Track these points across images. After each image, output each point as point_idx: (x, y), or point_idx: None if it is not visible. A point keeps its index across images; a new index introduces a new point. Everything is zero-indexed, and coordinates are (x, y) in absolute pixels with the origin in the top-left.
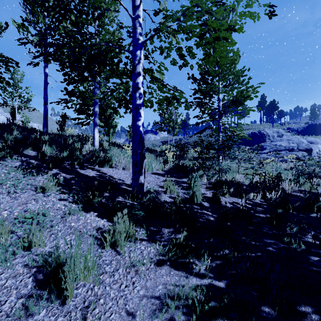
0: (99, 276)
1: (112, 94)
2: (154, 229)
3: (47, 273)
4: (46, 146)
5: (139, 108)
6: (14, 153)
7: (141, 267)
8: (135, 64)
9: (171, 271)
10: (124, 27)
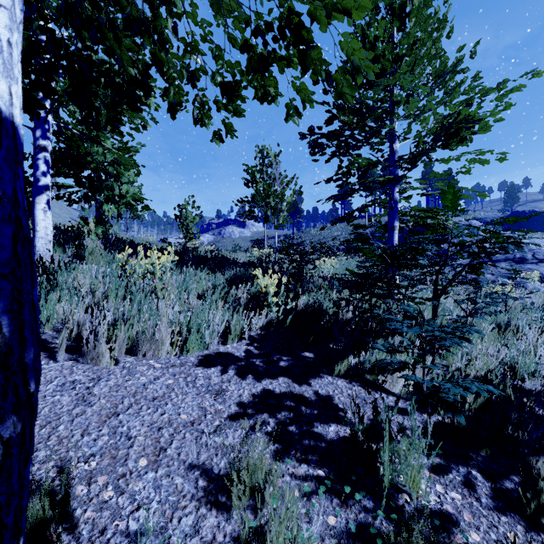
0: None
1: None
2: None
3: None
4: None
5: None
6: None
7: None
8: None
9: None
10: None
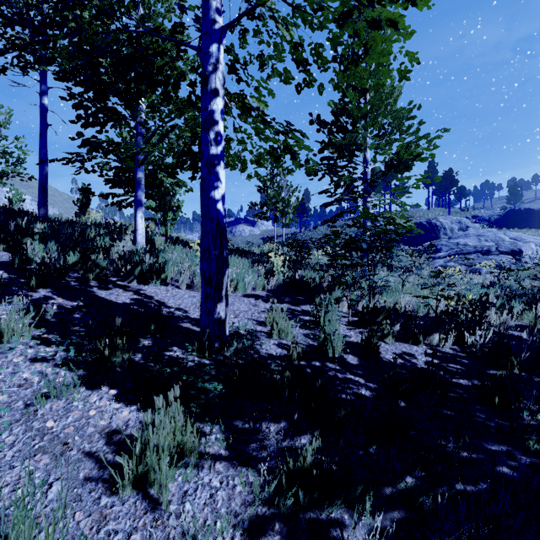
0: None
1: (163, 138)
2: (245, 426)
3: None
4: (34, 242)
5: (216, 162)
6: None
7: None
8: (206, 73)
9: None
10: (188, 8)
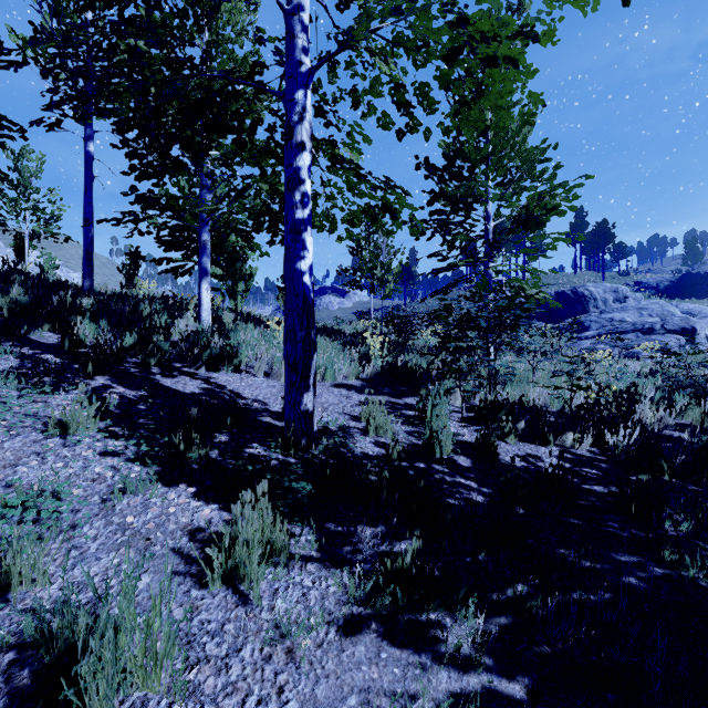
0: (188, 670)
1: (239, 197)
2: (338, 529)
3: (45, 666)
4: (84, 321)
5: (302, 228)
6: (6, 339)
7: (303, 638)
8: (291, 124)
9: (382, 649)
10: (266, 40)
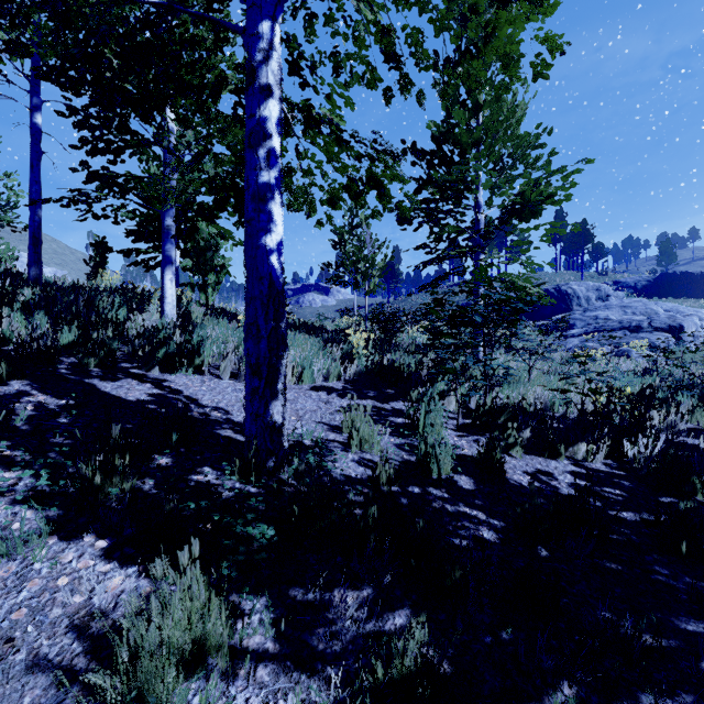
0: None
1: (195, 164)
2: (308, 597)
3: None
4: (13, 313)
5: (268, 195)
6: None
7: None
8: (254, 64)
9: None
10: None
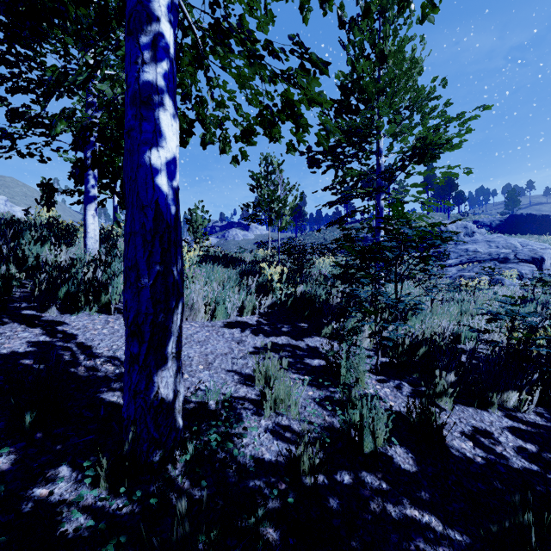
0: None
1: (85, 79)
2: None
3: None
4: None
5: (153, 99)
6: None
7: None
8: None
9: None
10: None
